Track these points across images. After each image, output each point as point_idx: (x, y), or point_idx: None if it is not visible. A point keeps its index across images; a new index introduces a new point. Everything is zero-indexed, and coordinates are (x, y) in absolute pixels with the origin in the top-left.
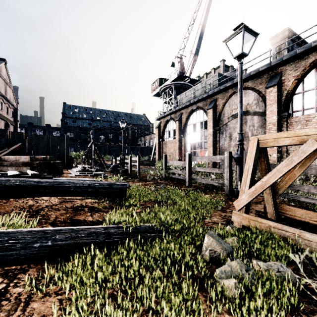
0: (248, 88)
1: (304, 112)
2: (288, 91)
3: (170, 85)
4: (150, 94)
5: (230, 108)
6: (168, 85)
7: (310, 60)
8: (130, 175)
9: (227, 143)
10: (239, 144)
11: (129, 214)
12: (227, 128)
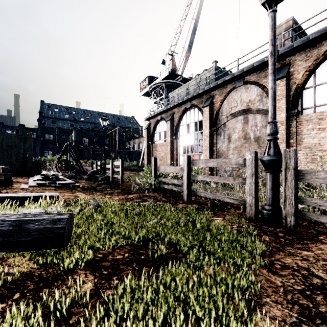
0: (251, 82)
1: (316, 109)
2: (298, 85)
3: (161, 84)
4: (139, 94)
5: (228, 105)
6: (159, 83)
7: (324, 48)
8: (111, 184)
9: (225, 146)
10: (272, 139)
11: (50, 312)
12: (225, 129)
